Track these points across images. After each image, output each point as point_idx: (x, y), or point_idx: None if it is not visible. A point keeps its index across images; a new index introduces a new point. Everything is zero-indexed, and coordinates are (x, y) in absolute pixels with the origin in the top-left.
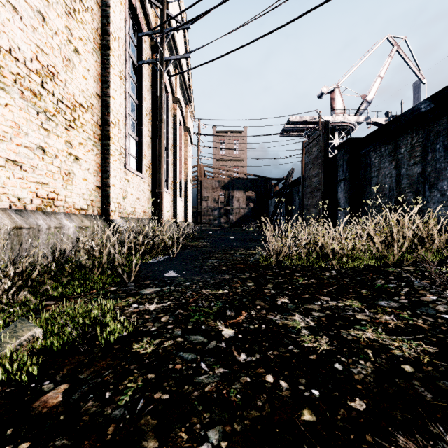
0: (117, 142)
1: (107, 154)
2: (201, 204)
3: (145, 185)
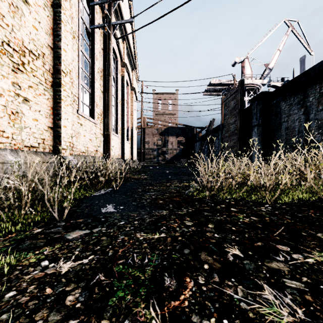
0: (69, 89)
1: (58, 99)
2: (144, 146)
3: (97, 129)
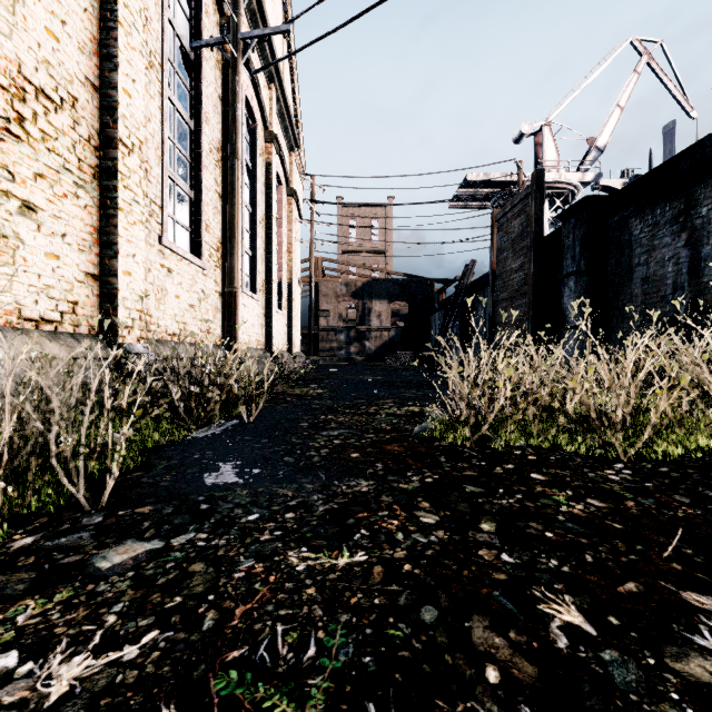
0: (138, 187)
1: (112, 207)
2: (318, 323)
3: (209, 281)
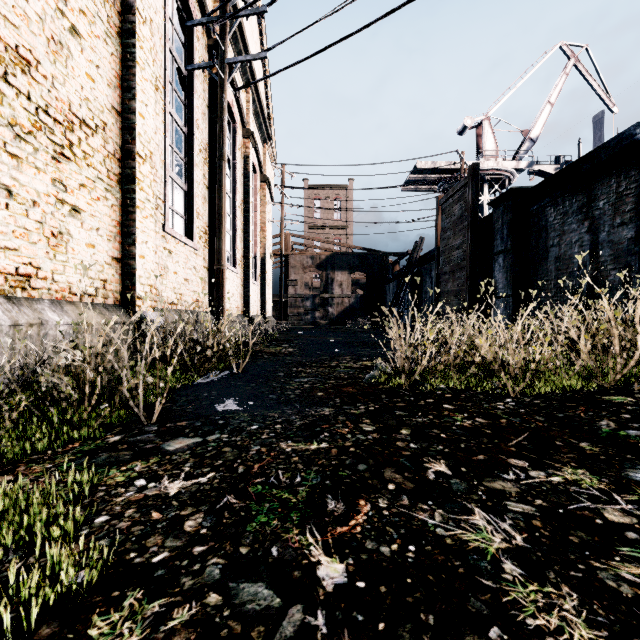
0: (149, 188)
1: (131, 206)
2: (287, 291)
3: (199, 259)
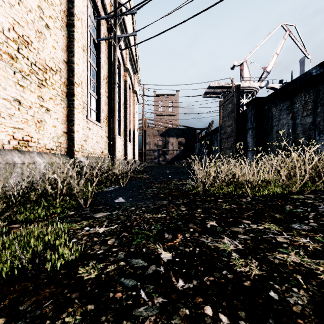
0: (80, 98)
1: (72, 107)
2: (145, 147)
3: (103, 132)
